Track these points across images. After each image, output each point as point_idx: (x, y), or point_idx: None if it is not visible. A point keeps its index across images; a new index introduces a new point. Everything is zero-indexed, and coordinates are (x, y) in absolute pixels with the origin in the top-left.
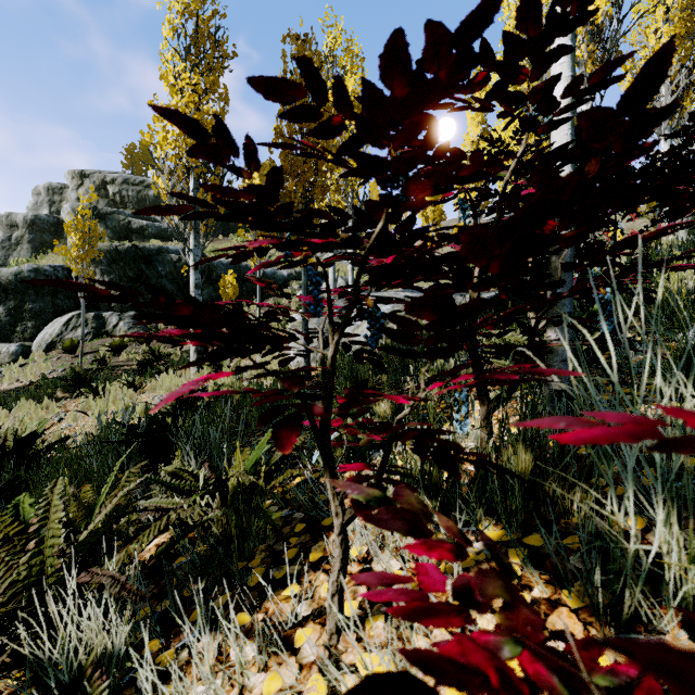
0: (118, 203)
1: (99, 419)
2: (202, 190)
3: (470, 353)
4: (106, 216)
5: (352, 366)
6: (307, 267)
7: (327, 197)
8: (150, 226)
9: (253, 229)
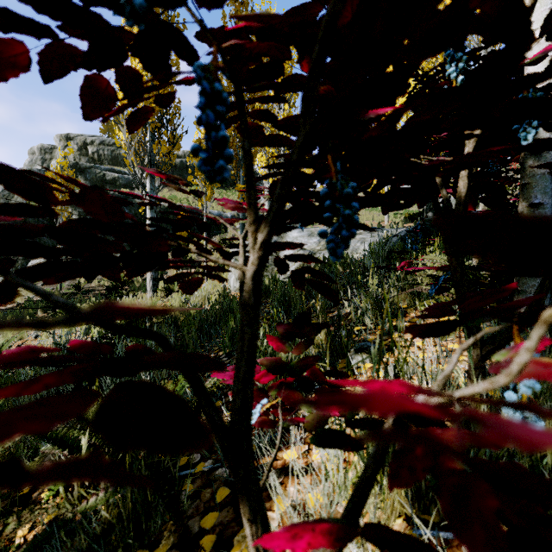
0: (96, 160)
1: (53, 339)
2: (157, 142)
3: (455, 274)
4: (86, 170)
5: (284, 291)
6: (193, 64)
7: (263, 151)
8: (121, 178)
9: (86, 4)
